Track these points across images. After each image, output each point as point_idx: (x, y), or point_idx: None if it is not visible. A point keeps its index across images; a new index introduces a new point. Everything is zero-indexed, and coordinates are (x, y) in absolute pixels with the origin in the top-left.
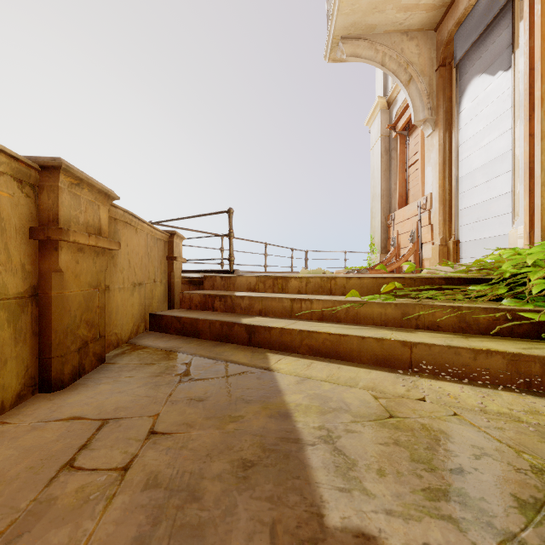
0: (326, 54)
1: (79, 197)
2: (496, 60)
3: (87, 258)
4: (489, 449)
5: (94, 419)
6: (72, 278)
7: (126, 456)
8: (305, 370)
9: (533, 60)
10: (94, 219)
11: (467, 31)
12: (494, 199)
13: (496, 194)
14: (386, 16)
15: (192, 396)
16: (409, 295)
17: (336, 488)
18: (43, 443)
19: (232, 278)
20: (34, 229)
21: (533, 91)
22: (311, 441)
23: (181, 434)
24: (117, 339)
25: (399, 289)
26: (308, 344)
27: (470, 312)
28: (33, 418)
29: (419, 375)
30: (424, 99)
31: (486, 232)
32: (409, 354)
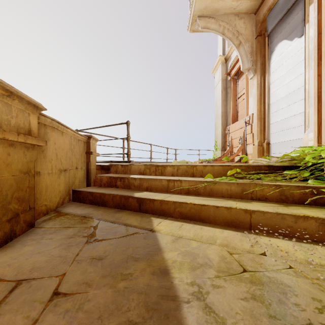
0: (188, 27)
1: (10, 106)
2: (293, 31)
3: (18, 151)
4: None
5: (11, 280)
6: (4, 166)
7: (27, 321)
8: (178, 230)
9: (320, 28)
10: (24, 123)
11: (275, 13)
12: (292, 117)
13: (293, 114)
14: (225, 3)
15: (94, 255)
16: (245, 177)
17: None
18: None
19: (128, 166)
20: None
21: (320, 47)
22: (186, 298)
23: (80, 294)
24: (46, 208)
25: (238, 173)
26: (179, 211)
27: (287, 188)
28: None
29: (257, 234)
30: (248, 55)
31: (287, 137)
32: (249, 218)
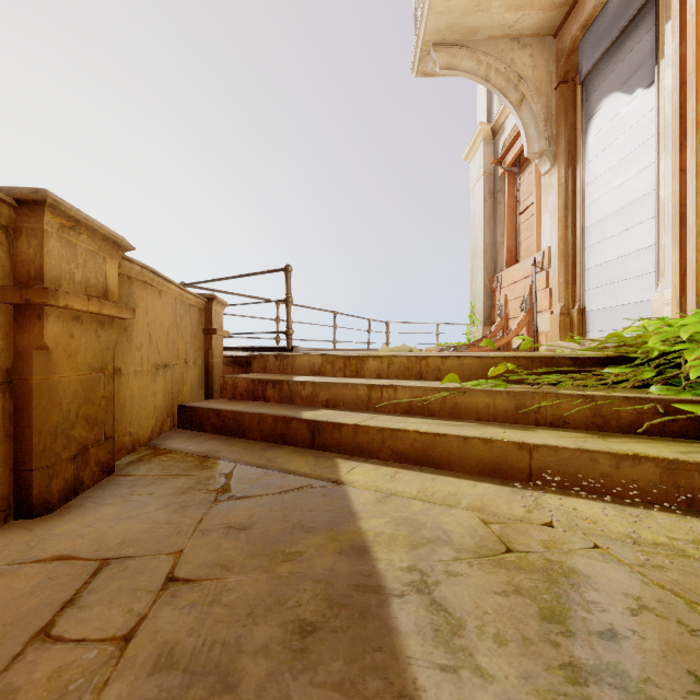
0: (414, 66)
1: (75, 246)
2: (634, 75)
3: (86, 330)
4: (648, 599)
5: (90, 559)
6: (64, 358)
7: (130, 617)
8: (387, 482)
9: (685, 72)
10: (97, 276)
11: (597, 36)
12: (631, 255)
13: (634, 248)
14: (491, 16)
15: (231, 522)
16: (525, 381)
17: (436, 666)
18: (9, 598)
19: (289, 358)
20: (7, 289)
21: (685, 113)
22: (398, 590)
23: (213, 581)
24: (132, 440)
25: (512, 373)
26: (392, 446)
27: (608, 402)
28: (1, 558)
29: (542, 490)
30: (540, 125)
31: (621, 298)
32: (527, 461)
